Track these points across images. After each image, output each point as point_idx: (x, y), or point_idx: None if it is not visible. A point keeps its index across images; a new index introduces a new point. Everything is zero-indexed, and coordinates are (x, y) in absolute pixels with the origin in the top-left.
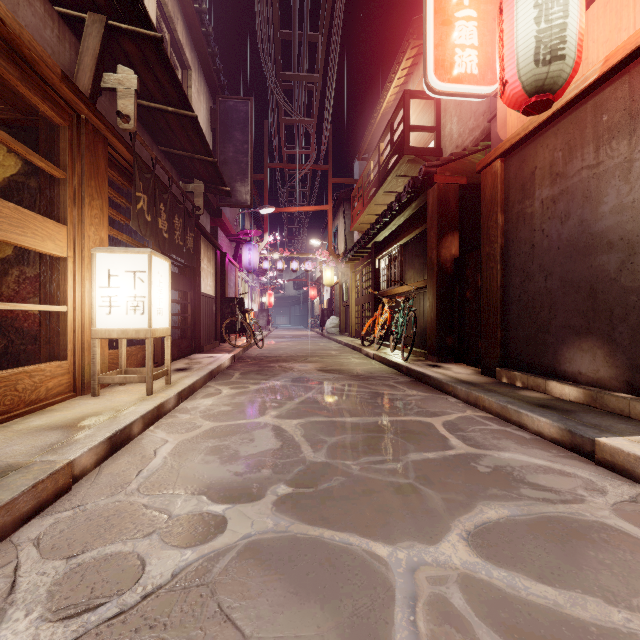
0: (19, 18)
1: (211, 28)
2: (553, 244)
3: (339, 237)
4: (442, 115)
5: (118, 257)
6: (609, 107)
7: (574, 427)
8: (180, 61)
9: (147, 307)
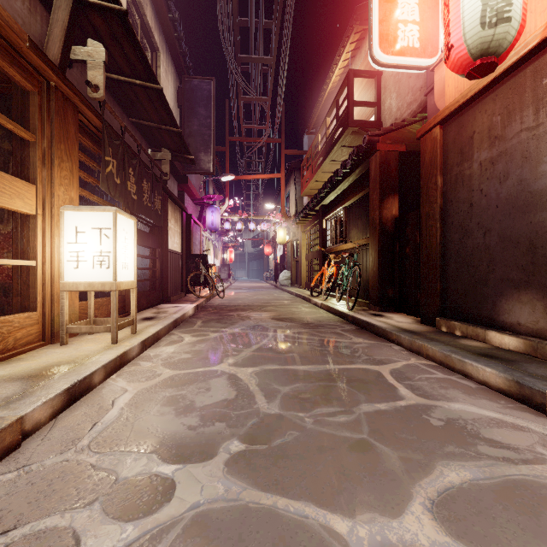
0: None
1: (177, 14)
2: (491, 203)
3: (290, 201)
4: (382, 92)
5: (85, 215)
6: None
7: (522, 378)
8: (149, 43)
9: (112, 262)
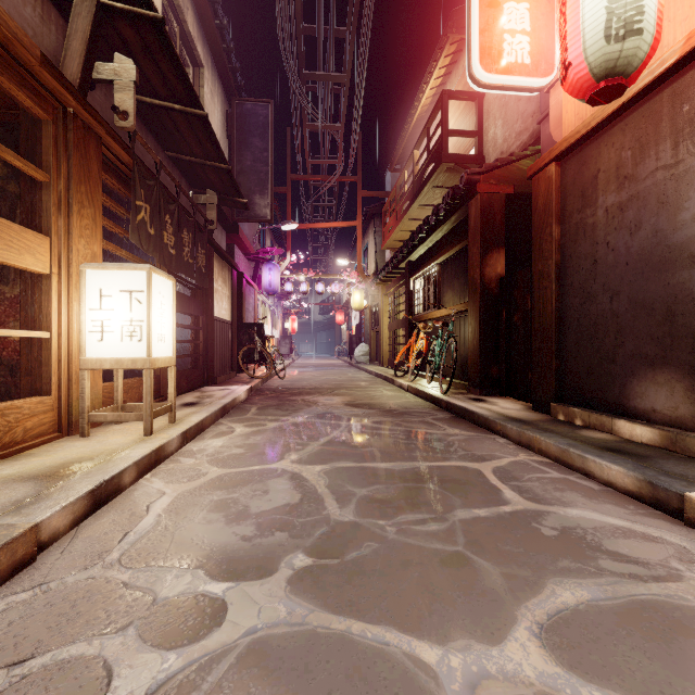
0: None
1: (226, 20)
2: (620, 259)
3: (369, 256)
4: (485, 118)
5: (111, 274)
6: (691, 95)
7: (655, 478)
8: (191, 57)
9: (145, 333)
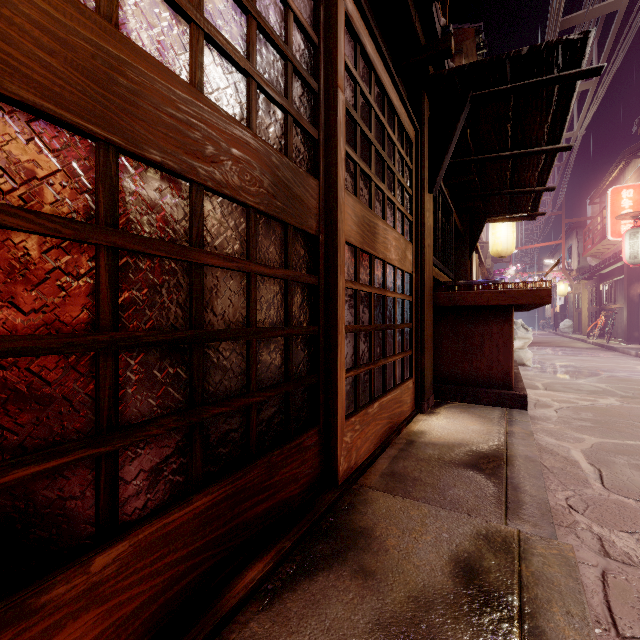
0: None
1: None
2: None
3: (572, 255)
4: None
5: None
6: None
7: (637, 351)
8: None
9: None
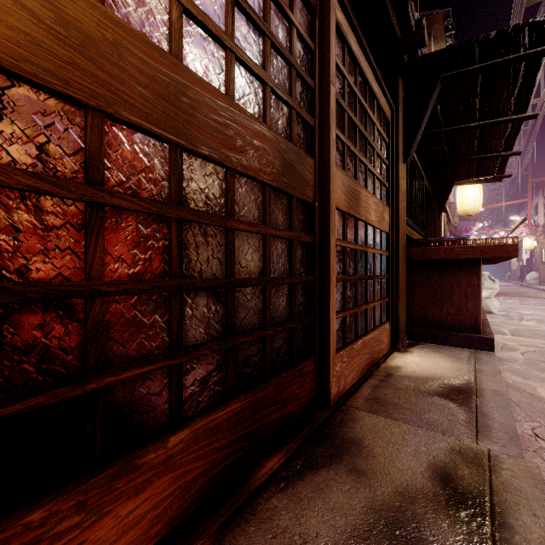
0: None
1: None
2: None
3: (538, 212)
4: None
5: None
6: None
7: None
8: None
9: None
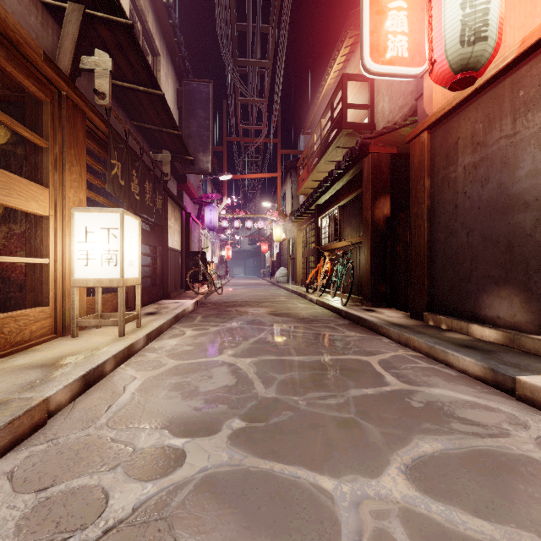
0: (6, 5)
1: (177, 20)
2: (474, 204)
3: (287, 200)
4: (375, 95)
5: (94, 216)
6: (525, 83)
7: (496, 366)
8: (150, 48)
9: (119, 259)
